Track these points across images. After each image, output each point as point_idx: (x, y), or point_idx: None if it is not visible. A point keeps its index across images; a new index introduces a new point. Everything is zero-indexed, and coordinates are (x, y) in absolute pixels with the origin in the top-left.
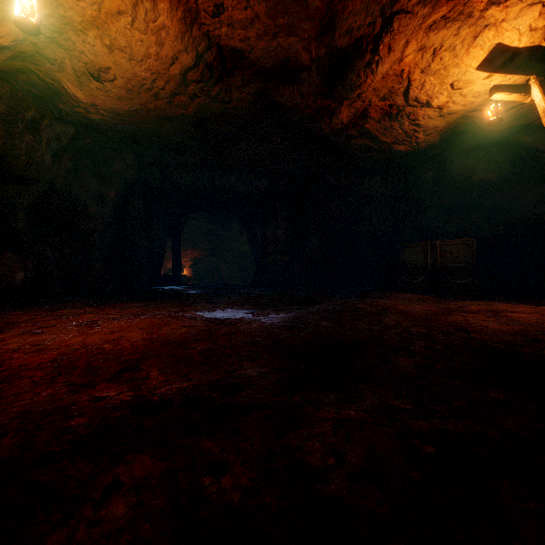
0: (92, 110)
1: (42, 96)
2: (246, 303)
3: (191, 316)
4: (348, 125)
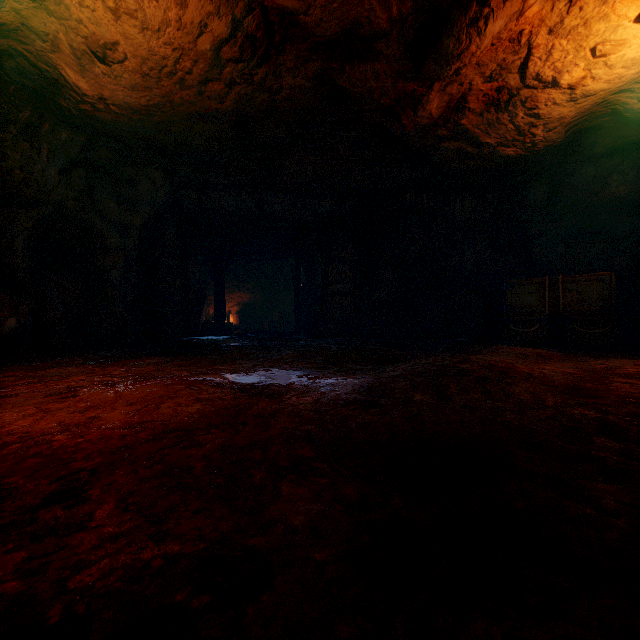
0: (101, 106)
1: (39, 91)
2: (300, 360)
3: (215, 381)
4: (438, 122)
